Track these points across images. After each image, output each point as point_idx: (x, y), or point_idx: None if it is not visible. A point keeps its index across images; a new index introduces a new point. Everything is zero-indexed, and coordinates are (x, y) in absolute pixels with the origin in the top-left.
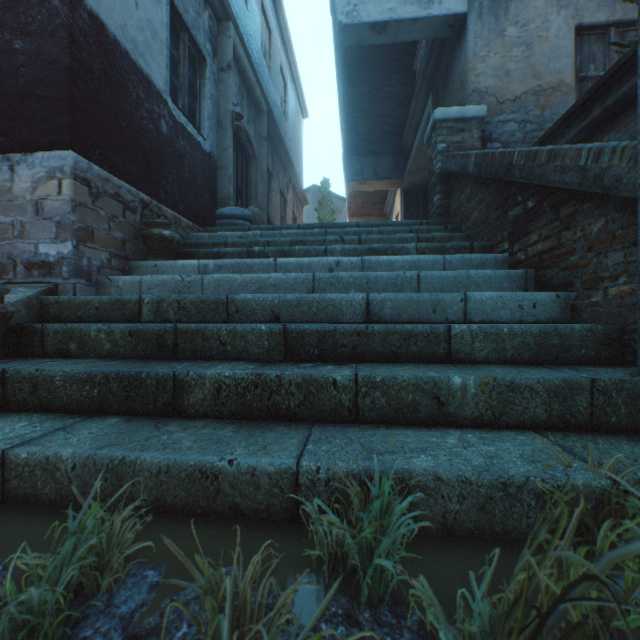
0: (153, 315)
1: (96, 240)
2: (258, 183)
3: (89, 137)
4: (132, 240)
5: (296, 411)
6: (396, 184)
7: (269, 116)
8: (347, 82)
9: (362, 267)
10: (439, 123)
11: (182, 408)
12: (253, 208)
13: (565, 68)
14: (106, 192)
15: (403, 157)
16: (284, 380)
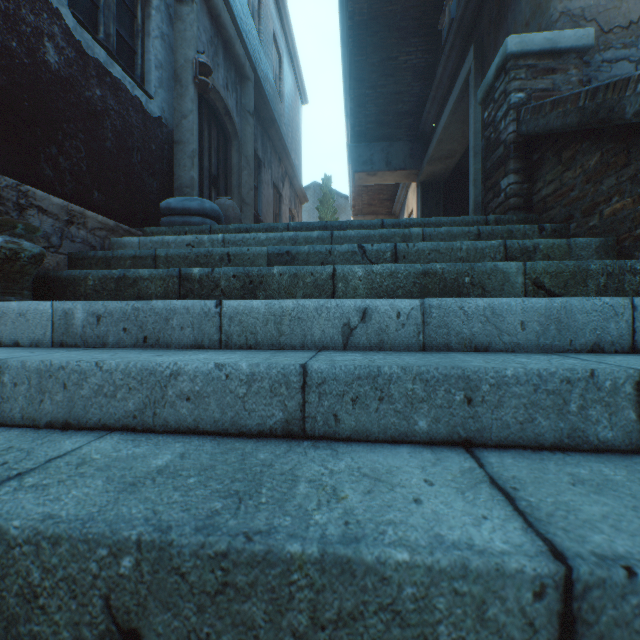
0: None
1: None
2: (241, 170)
3: None
4: None
5: None
6: (412, 176)
7: (257, 88)
8: (354, 49)
9: (423, 323)
10: (513, 59)
11: None
12: (225, 200)
13: None
14: None
15: (421, 143)
16: None
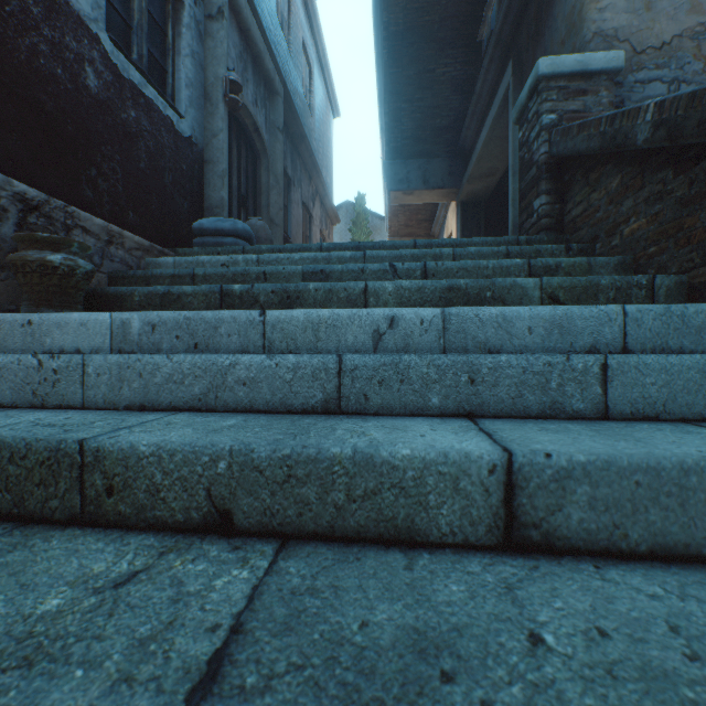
0: None
1: None
2: (270, 190)
3: None
4: None
5: None
6: (451, 195)
7: (287, 102)
8: (389, 61)
9: (444, 329)
10: (545, 81)
11: None
12: (256, 221)
13: None
14: None
15: (460, 160)
16: None
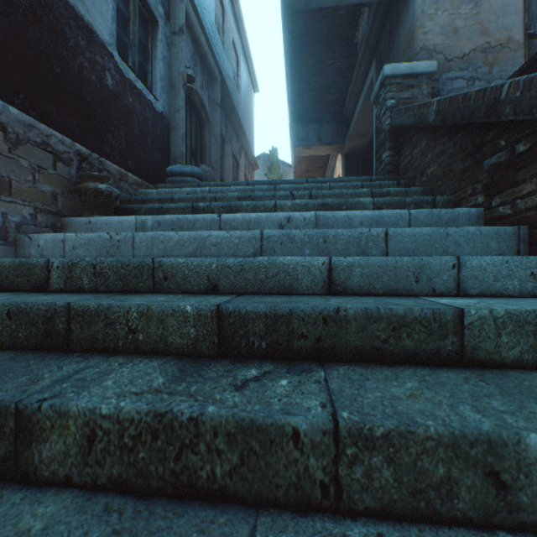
0: (63, 282)
1: (15, 193)
2: (211, 146)
3: (10, 78)
4: (65, 194)
5: (225, 483)
6: (338, 149)
7: (222, 85)
8: (294, 55)
9: (316, 223)
10: (388, 79)
11: (30, 467)
12: (204, 167)
13: (514, 25)
14: (29, 139)
15: (344, 124)
16: (204, 426)
